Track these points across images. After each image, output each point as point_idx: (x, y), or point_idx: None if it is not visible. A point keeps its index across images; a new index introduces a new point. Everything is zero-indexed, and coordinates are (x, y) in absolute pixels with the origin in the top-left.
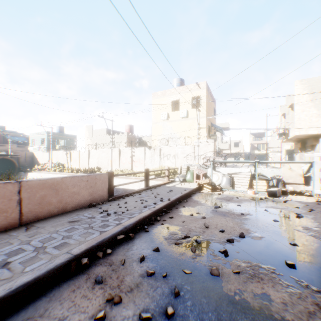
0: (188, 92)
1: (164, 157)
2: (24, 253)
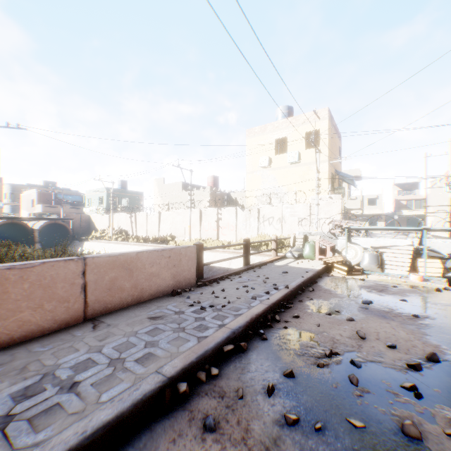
0: (301, 125)
1: (265, 221)
2: (96, 368)
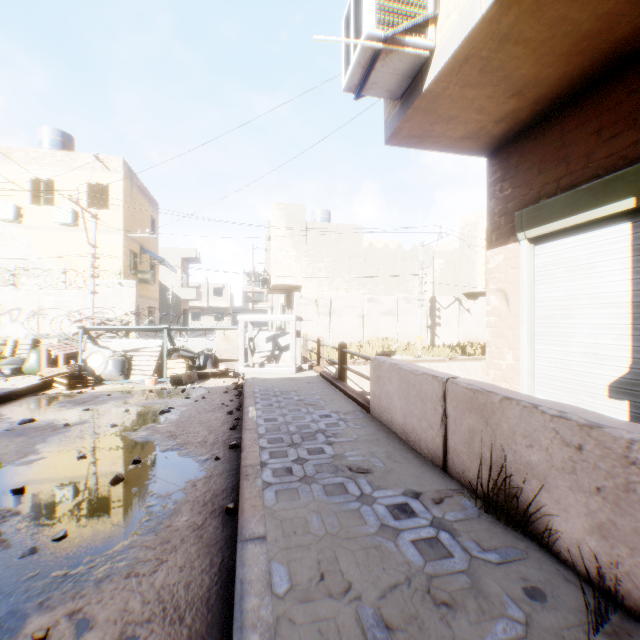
0: (81, 170)
1: (5, 315)
2: None
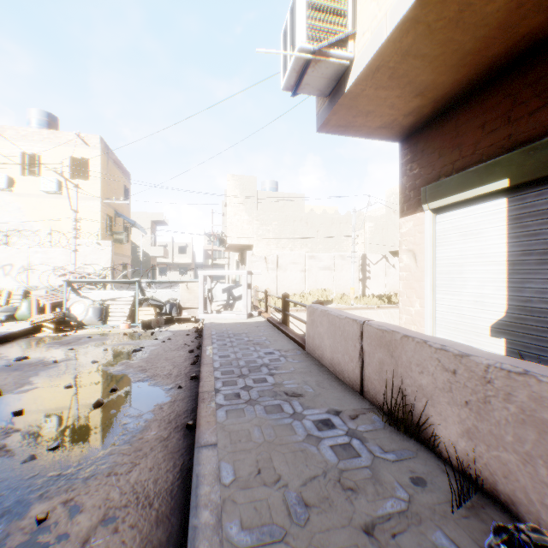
0: (64, 146)
1: None
2: None
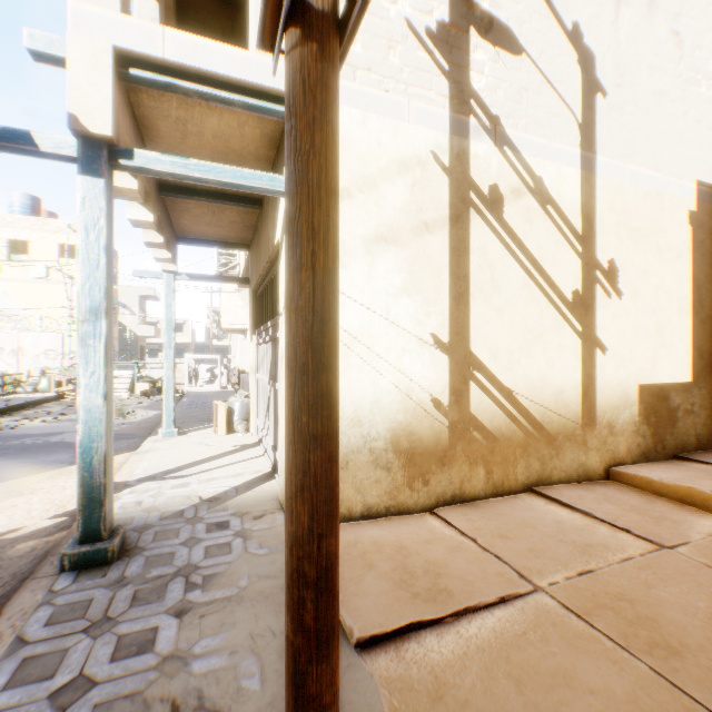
0: (53, 232)
1: None
2: None
